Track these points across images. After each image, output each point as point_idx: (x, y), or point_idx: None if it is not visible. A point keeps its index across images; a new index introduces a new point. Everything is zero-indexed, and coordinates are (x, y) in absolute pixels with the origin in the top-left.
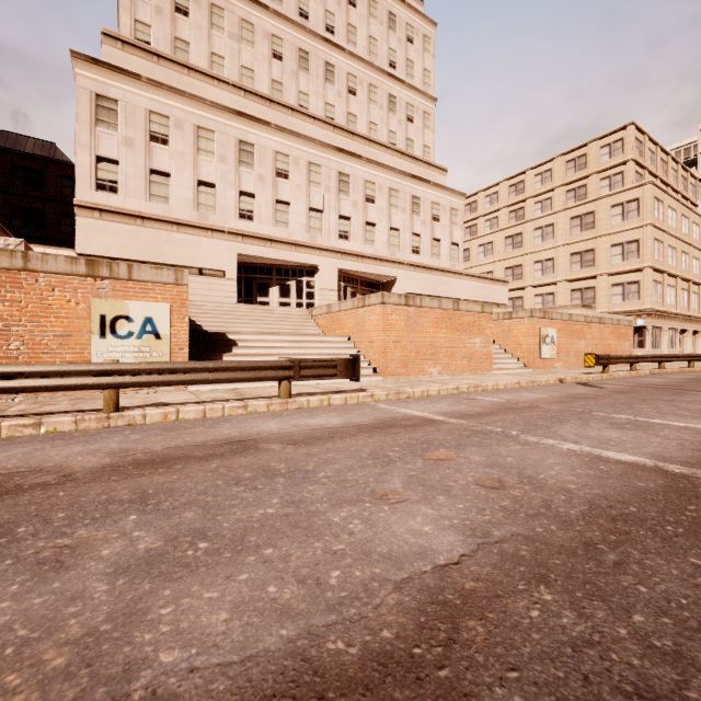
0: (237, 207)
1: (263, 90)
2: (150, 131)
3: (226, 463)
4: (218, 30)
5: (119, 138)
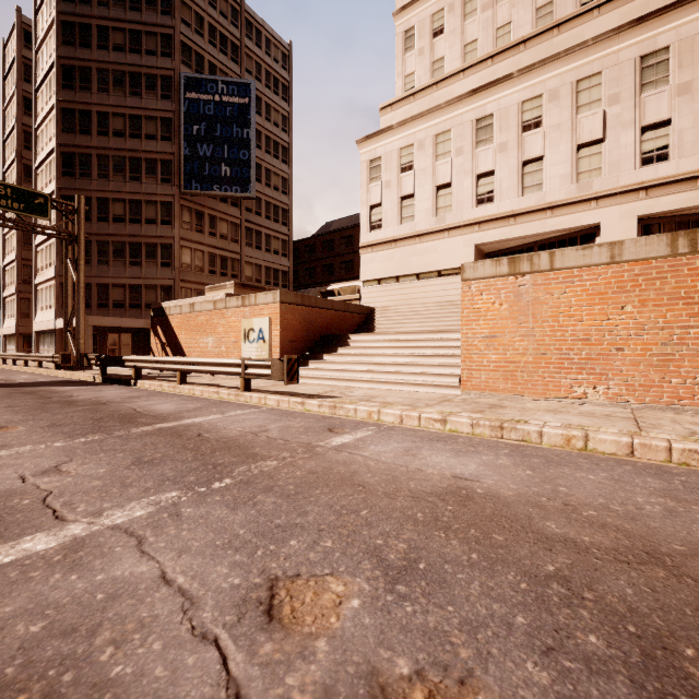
0: (473, 195)
1: (524, 34)
2: (401, 166)
3: (51, 407)
4: (471, 16)
5: (382, 185)
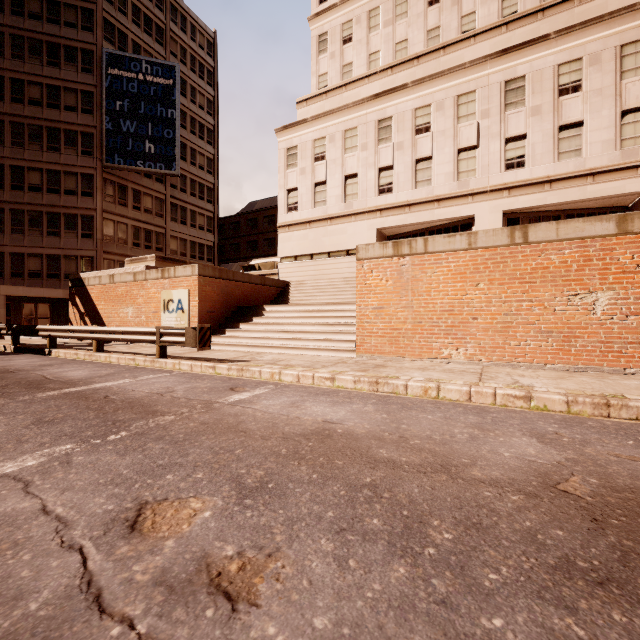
0: (376, 185)
1: (417, 50)
2: (314, 155)
3: None
4: (375, 29)
5: (298, 171)
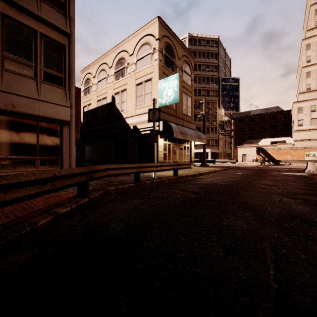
0: None
1: None
2: (310, 110)
3: None
4: None
5: (303, 114)
